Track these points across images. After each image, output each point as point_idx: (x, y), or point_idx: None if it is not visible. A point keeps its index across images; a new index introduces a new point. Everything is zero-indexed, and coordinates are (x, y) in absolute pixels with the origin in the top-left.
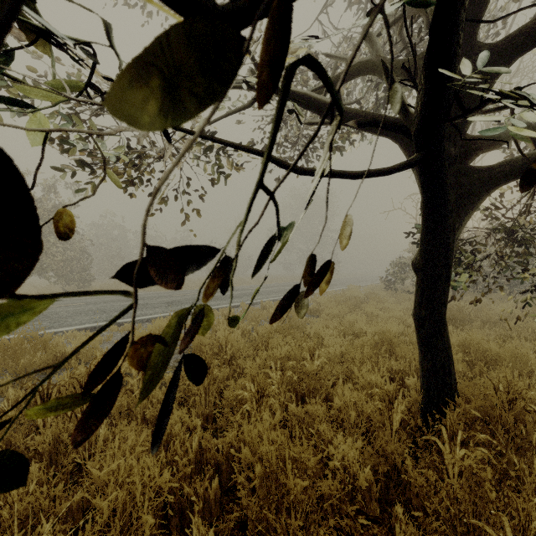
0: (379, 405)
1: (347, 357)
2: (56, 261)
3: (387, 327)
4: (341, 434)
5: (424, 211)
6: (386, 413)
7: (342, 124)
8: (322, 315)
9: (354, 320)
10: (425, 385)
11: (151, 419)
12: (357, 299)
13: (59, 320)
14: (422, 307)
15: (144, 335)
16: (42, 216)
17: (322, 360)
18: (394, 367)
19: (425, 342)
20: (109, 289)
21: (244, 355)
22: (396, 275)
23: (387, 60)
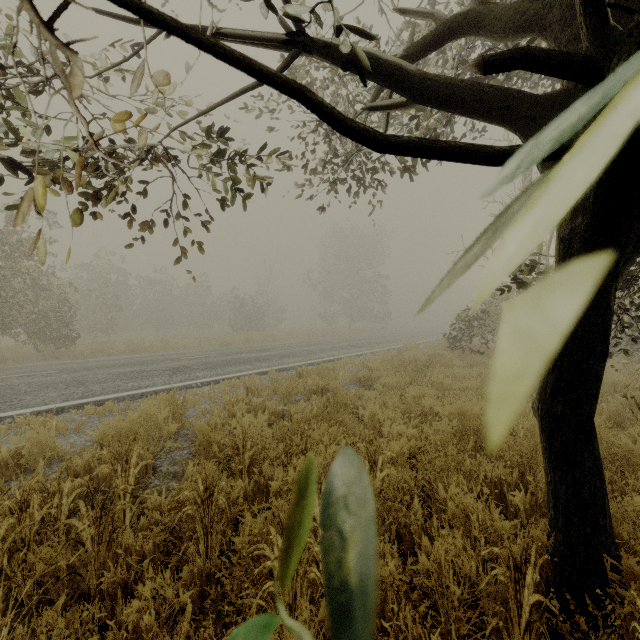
0: (500, 576)
1: (420, 457)
2: (24, 314)
3: (467, 406)
4: (437, 634)
5: (585, 240)
6: (511, 588)
7: (428, 102)
8: (375, 385)
9: (420, 394)
10: (560, 525)
11: (109, 589)
12: (418, 363)
13: (12, 398)
14: (558, 400)
15: (124, 427)
16: (2, 253)
17: (388, 471)
18: (488, 473)
19: (561, 455)
20: (99, 349)
21: (271, 457)
22: (463, 332)
23: (497, 3)
